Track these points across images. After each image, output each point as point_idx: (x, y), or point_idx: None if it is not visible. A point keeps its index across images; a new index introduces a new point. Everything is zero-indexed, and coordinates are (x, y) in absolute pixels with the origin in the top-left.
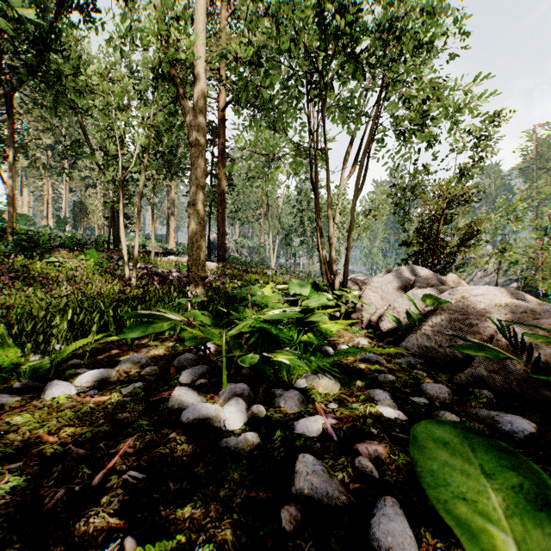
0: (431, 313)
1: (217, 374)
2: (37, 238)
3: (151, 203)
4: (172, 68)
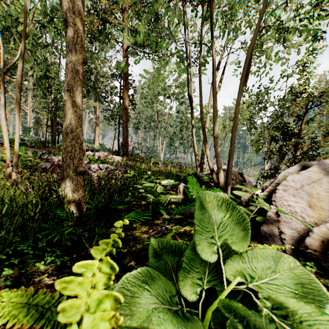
0: None
1: None
2: None
3: None
4: None
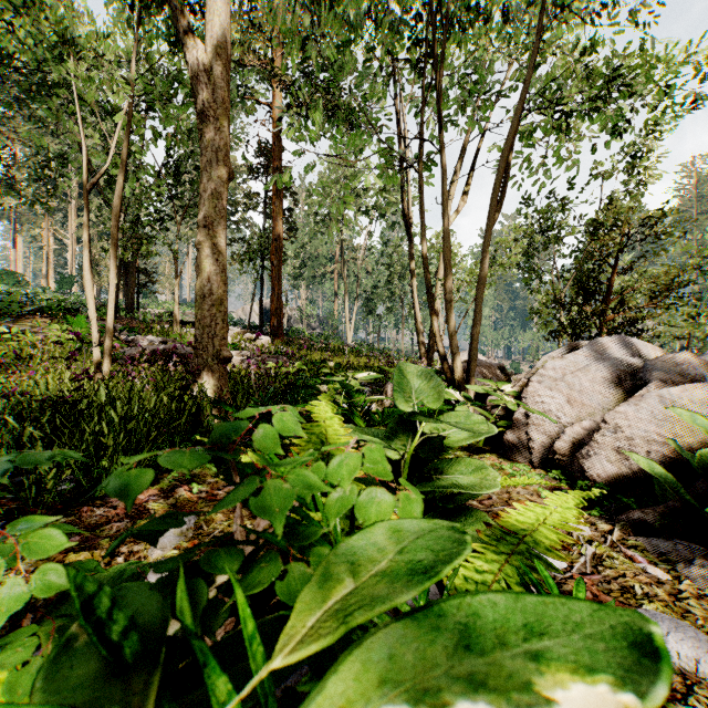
0: None
1: None
2: (1, 300)
3: (174, 250)
4: None
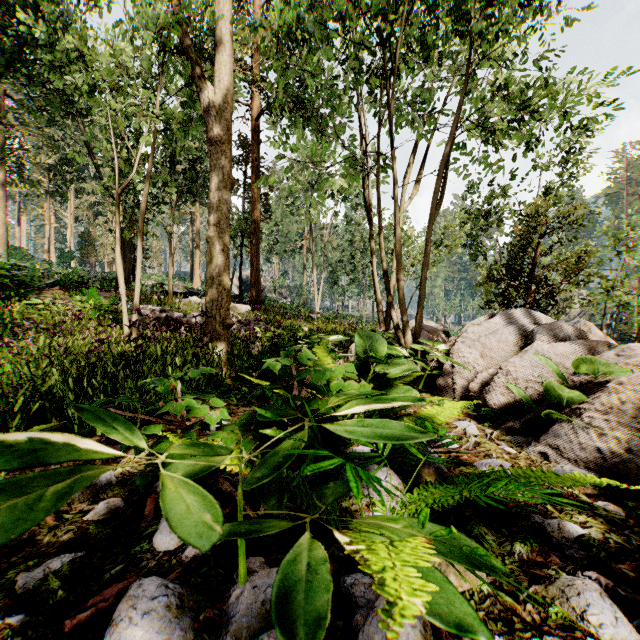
0: (587, 386)
1: (232, 520)
2: (24, 275)
3: (169, 231)
4: (184, 37)
